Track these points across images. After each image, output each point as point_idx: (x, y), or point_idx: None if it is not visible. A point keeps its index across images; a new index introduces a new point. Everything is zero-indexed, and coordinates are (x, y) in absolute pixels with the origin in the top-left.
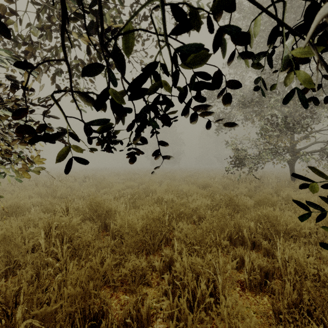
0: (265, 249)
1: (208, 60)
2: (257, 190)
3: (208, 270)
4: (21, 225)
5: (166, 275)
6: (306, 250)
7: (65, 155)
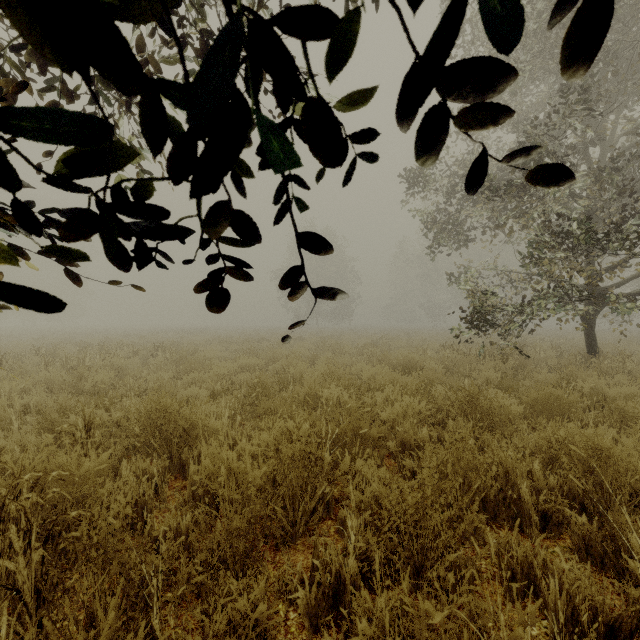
0: (581, 538)
1: None
2: (519, 376)
3: None
4: None
5: (326, 637)
6: None
7: None
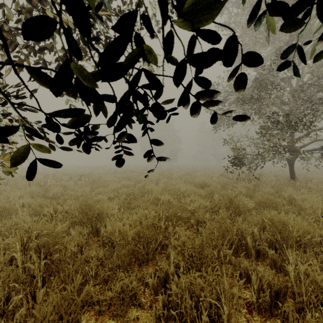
0: (272, 260)
1: (219, 12)
2: (256, 190)
3: (212, 300)
4: (3, 231)
5: (160, 295)
6: (319, 262)
7: (21, 158)
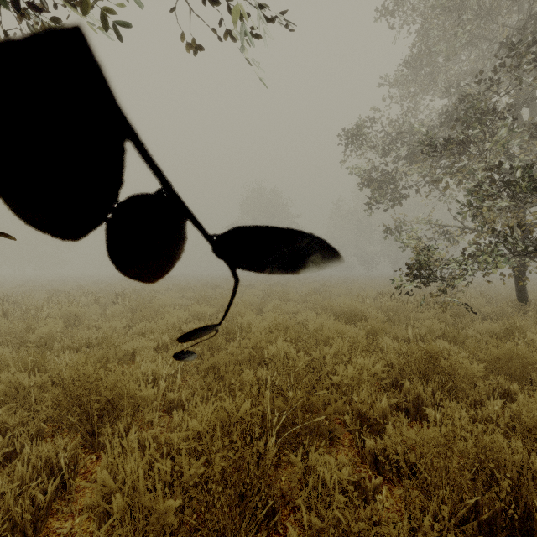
0: None
1: None
2: (459, 325)
3: None
4: None
5: None
6: None
7: None
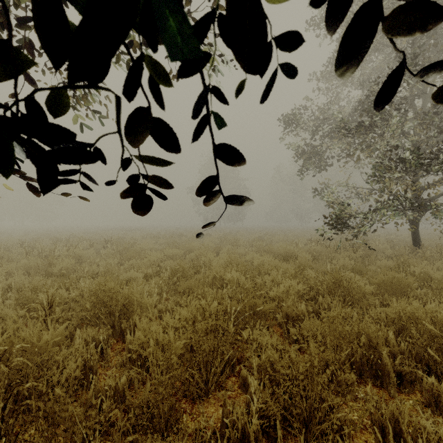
0: (431, 394)
1: None
2: (366, 263)
3: None
4: None
5: None
6: None
7: None
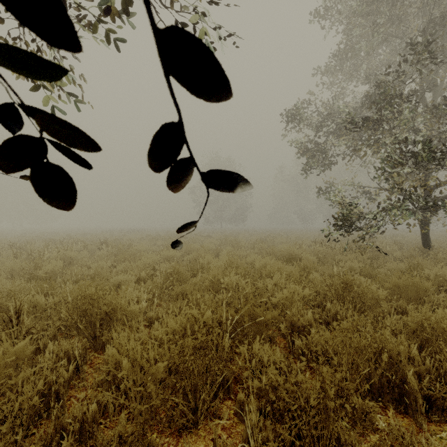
0: None
1: None
2: (374, 265)
3: None
4: None
5: None
6: None
7: None
